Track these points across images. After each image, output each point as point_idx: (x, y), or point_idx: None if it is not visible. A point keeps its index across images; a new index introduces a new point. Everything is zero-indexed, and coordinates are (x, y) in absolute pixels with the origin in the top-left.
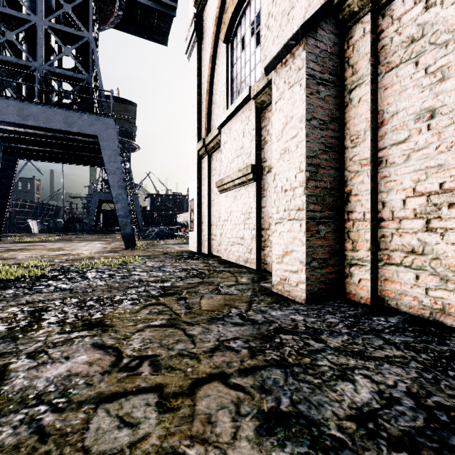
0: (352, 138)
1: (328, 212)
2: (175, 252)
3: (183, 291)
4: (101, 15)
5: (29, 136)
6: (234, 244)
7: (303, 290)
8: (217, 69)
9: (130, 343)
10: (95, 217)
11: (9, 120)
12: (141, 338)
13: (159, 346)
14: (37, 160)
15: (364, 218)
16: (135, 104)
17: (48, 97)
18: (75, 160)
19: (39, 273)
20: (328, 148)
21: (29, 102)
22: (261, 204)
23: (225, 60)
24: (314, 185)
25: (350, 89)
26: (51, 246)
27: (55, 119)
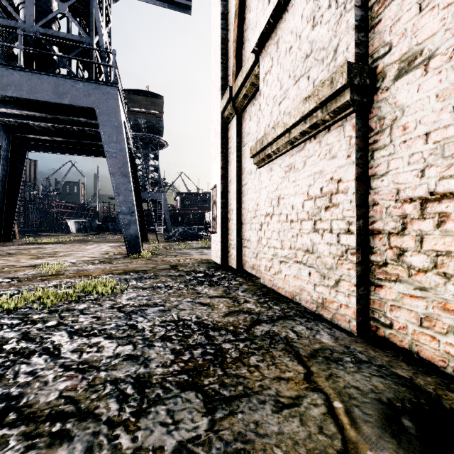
0: None
1: None
2: (188, 264)
3: None
4: None
5: (28, 120)
6: (289, 262)
7: None
8: None
9: None
10: None
11: None
12: None
13: None
14: (47, 152)
15: None
16: (162, 97)
17: None
18: (87, 151)
19: None
20: None
21: (10, 68)
22: (370, 169)
23: None
24: None
25: None
26: (51, 249)
27: (42, 89)
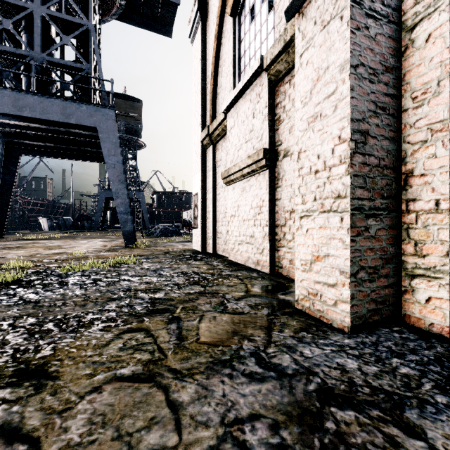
0: (416, 95)
1: (380, 201)
2: (177, 251)
3: (177, 307)
4: (103, 6)
5: (29, 130)
6: (243, 244)
7: (347, 313)
8: (222, 48)
9: (67, 424)
10: (102, 215)
11: (4, 111)
12: (89, 412)
13: (115, 438)
14: (39, 156)
15: (437, 209)
16: (141, 101)
17: (48, 90)
18: (77, 155)
19: (10, 278)
20: (381, 109)
21: (25, 92)
22: (275, 196)
23: (232, 36)
24: (362, 161)
25: (412, 26)
26: (51, 244)
27: (52, 110)
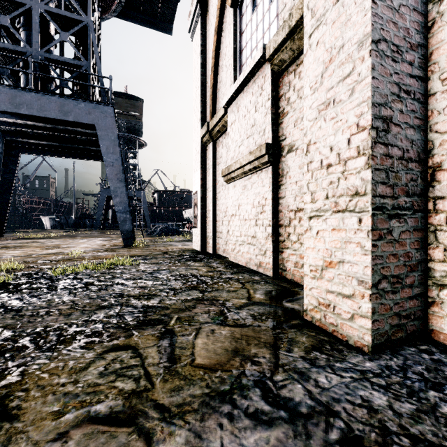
0: (446, 76)
1: (404, 199)
2: (176, 251)
3: (171, 317)
4: (103, 3)
5: (27, 128)
6: (244, 244)
7: (367, 330)
8: (223, 41)
9: None
10: (104, 214)
11: (0, 108)
12: None
13: None
14: (39, 154)
15: None
16: (142, 100)
17: (47, 87)
18: (77, 154)
19: None
20: (405, 92)
21: (22, 89)
22: (279, 194)
23: (233, 28)
24: (384, 152)
25: None
26: (50, 243)
27: (50, 108)
